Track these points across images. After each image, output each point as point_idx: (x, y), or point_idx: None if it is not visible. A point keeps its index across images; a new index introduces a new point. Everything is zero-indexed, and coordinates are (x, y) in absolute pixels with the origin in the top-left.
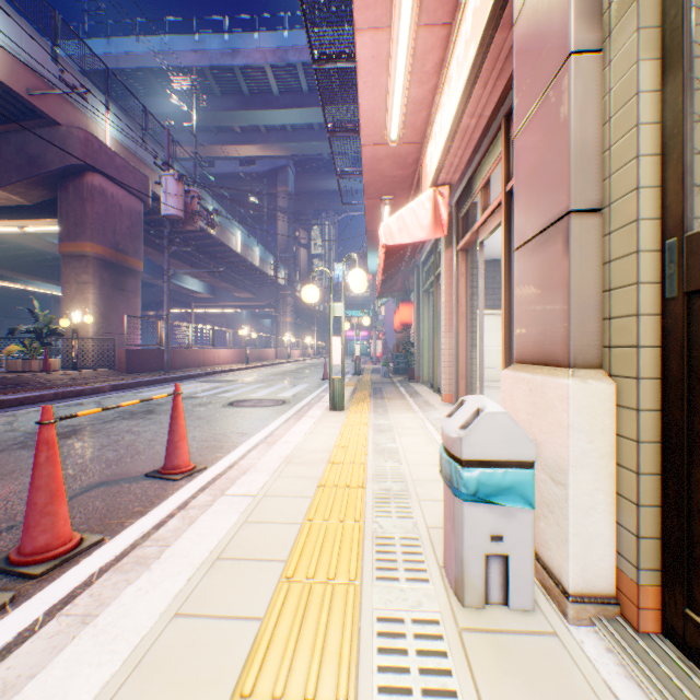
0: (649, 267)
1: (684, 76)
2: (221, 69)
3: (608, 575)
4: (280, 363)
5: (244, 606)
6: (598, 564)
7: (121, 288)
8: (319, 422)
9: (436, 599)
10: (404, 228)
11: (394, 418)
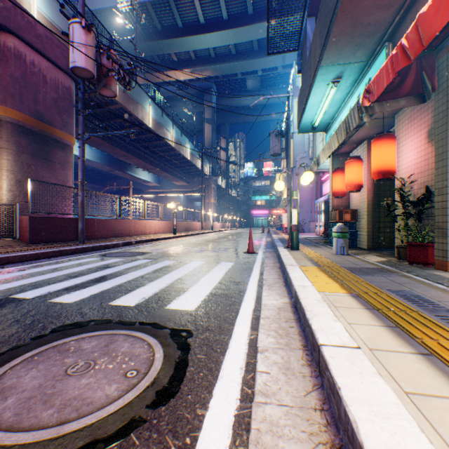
0: None
1: None
2: (159, 3)
3: None
4: (204, 233)
5: None
6: None
7: (45, 158)
8: None
9: None
10: None
11: None
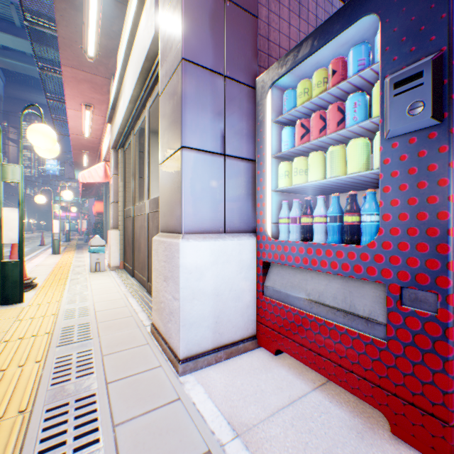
0: (122, 213)
1: (125, 187)
2: None
3: (118, 263)
4: None
5: (41, 278)
6: (117, 261)
7: None
8: (48, 258)
9: (87, 273)
10: (92, 176)
11: (87, 254)
